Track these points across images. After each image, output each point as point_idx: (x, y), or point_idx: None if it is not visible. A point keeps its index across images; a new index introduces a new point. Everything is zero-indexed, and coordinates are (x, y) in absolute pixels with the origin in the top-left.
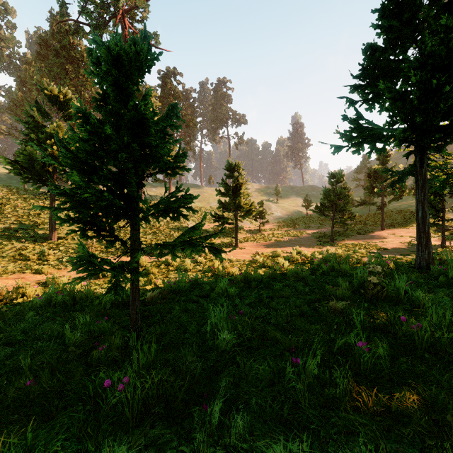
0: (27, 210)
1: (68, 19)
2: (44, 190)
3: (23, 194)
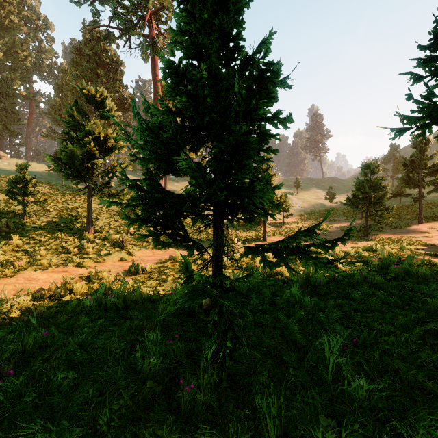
0: (66, 205)
1: (101, 25)
2: (79, 186)
3: (61, 190)
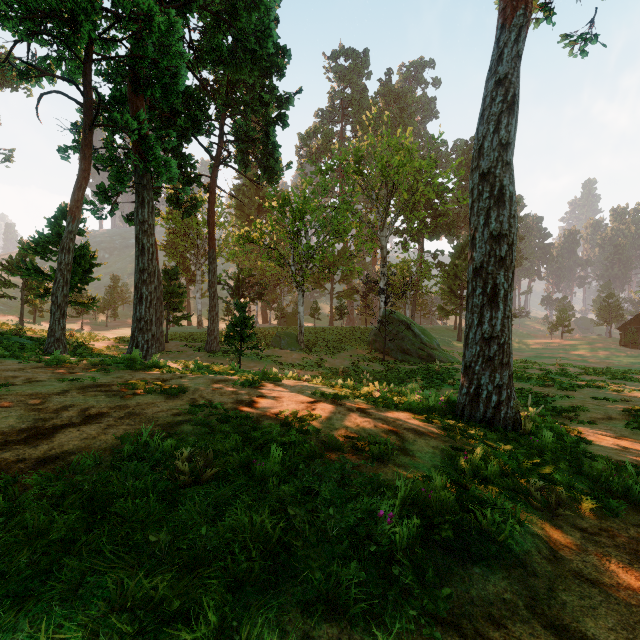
0: None
1: None
2: None
3: None
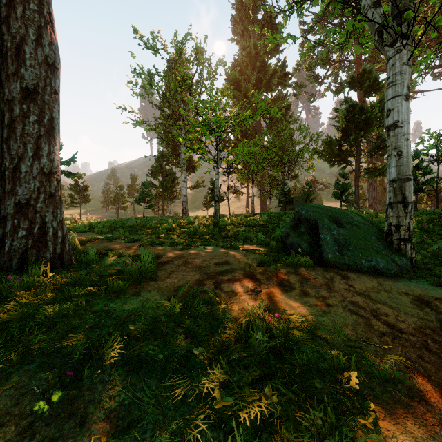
0: None
1: None
2: None
3: None
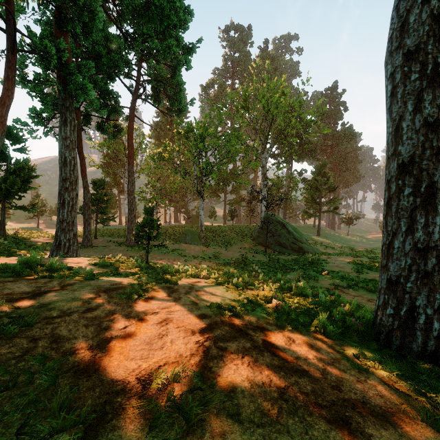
0: None
1: None
2: None
3: None
